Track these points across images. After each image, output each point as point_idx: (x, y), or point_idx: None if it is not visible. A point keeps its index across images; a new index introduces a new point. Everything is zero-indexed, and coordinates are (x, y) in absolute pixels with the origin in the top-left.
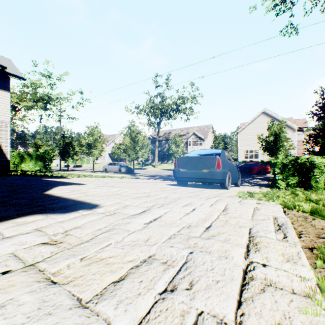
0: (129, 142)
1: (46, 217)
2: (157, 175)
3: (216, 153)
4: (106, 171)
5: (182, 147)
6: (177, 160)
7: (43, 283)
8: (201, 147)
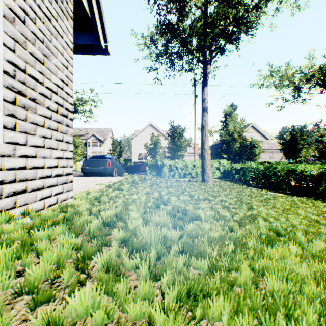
0: None
1: None
2: None
3: (109, 157)
4: None
5: (82, 148)
6: (84, 161)
7: None
8: (101, 148)
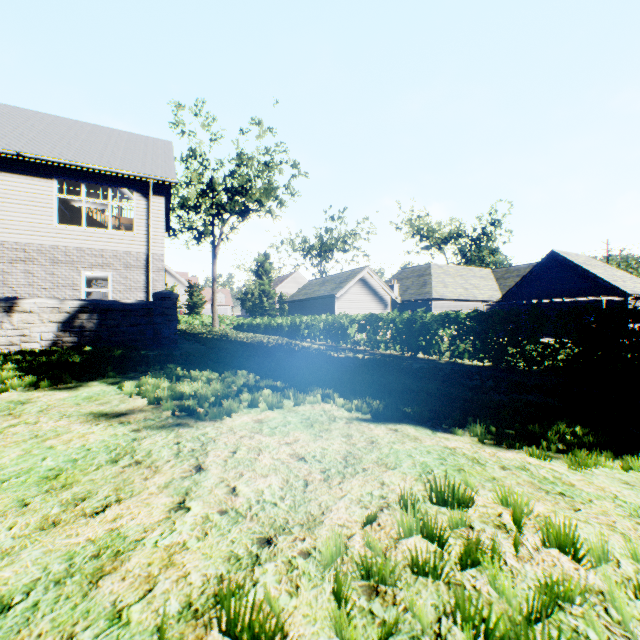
0: None
1: None
2: None
3: None
4: None
5: None
6: None
7: None
8: None
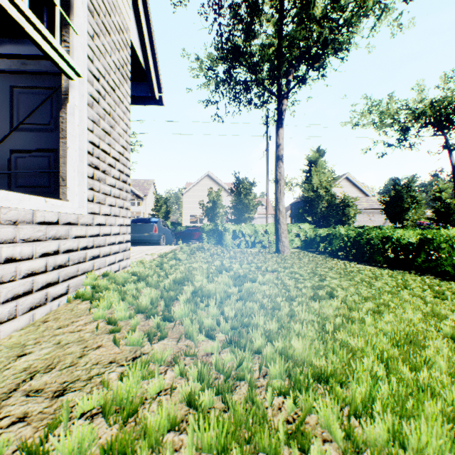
0: None
1: None
2: None
3: (155, 221)
4: None
5: None
6: None
7: None
8: (140, 208)
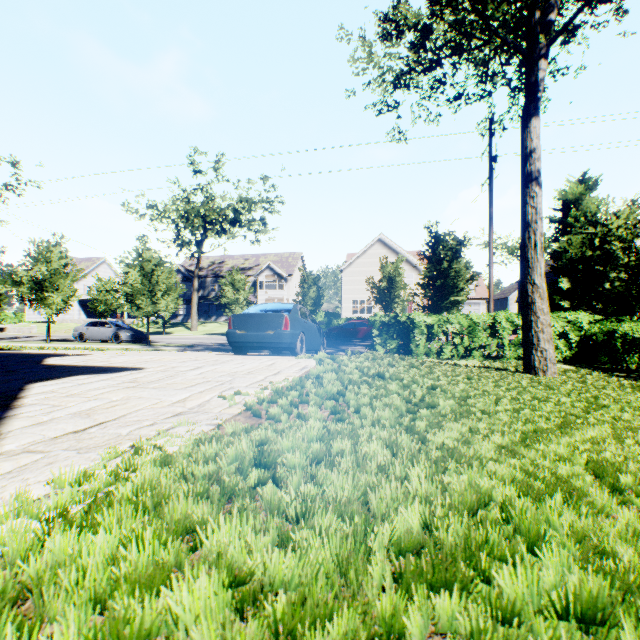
0: (140, 282)
1: (97, 375)
2: (197, 345)
3: (287, 309)
4: (84, 339)
5: (245, 292)
6: (233, 318)
7: (150, 388)
8: (283, 293)
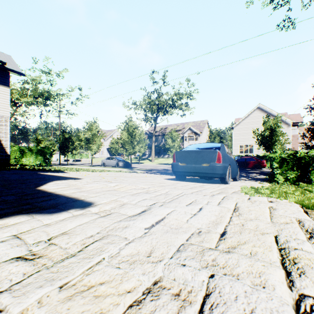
0: (127, 137)
1: (31, 218)
2: (154, 170)
3: (216, 146)
4: (104, 165)
5: (178, 142)
6: (175, 154)
7: None
8: (197, 142)
